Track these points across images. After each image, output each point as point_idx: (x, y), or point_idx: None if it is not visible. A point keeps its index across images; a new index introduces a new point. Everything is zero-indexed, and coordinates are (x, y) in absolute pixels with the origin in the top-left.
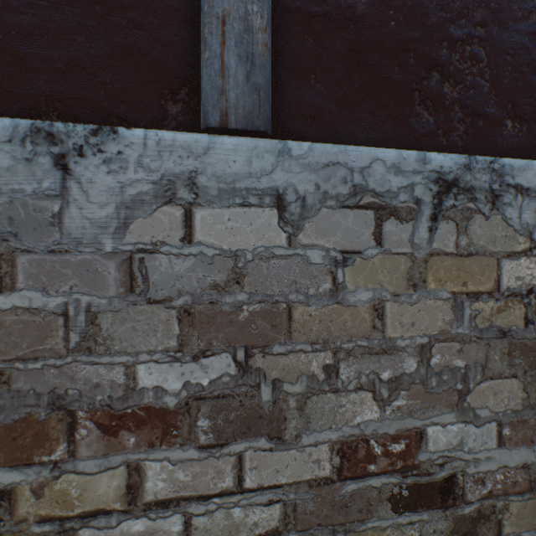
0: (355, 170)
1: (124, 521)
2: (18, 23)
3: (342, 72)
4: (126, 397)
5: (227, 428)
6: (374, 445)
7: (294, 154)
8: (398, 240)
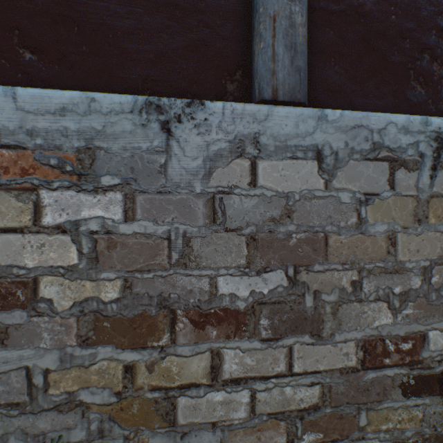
0: (374, 131)
1: (208, 392)
2: (122, 25)
3: (354, 56)
4: (210, 301)
5: (281, 326)
6: (388, 343)
7: (329, 119)
8: (406, 185)
